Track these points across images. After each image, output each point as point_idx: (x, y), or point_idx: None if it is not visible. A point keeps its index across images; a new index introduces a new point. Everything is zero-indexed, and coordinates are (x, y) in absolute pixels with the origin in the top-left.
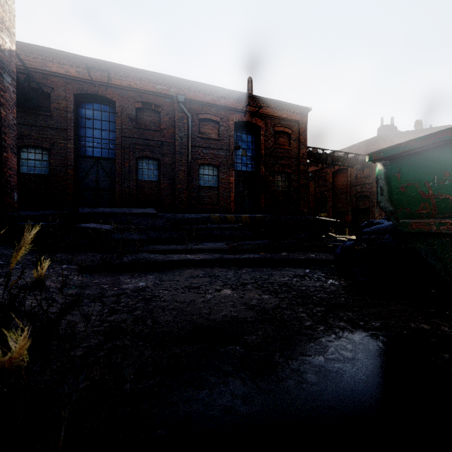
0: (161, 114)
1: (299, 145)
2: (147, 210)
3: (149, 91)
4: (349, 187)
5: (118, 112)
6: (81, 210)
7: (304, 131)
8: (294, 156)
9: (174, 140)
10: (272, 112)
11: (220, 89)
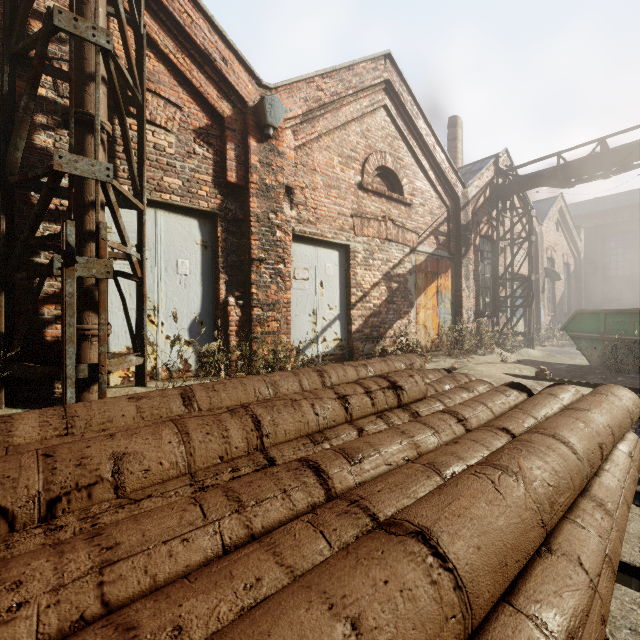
0: None
1: None
2: None
3: None
4: None
5: (639, 239)
6: None
7: None
8: None
9: None
10: None
11: None
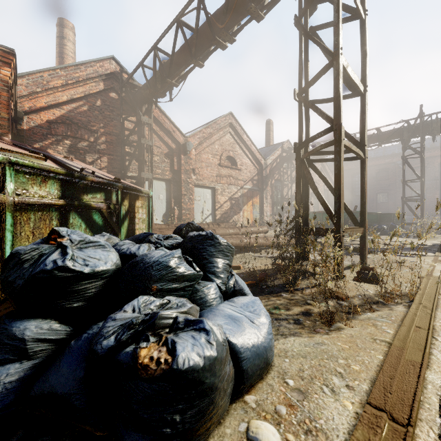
0: (388, 172)
1: None
2: None
3: (382, 164)
4: None
5: (368, 177)
6: None
7: None
8: None
9: (396, 182)
10: None
11: (425, 149)
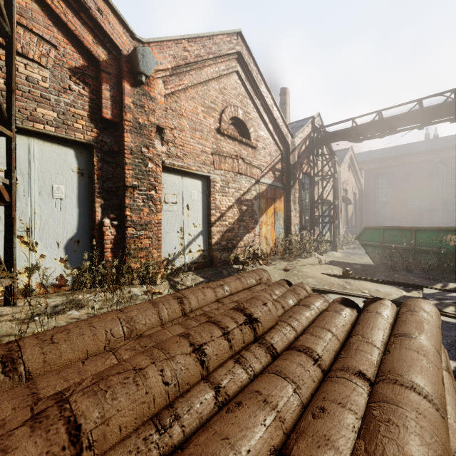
0: (422, 172)
1: None
2: None
3: (414, 162)
4: None
5: (395, 178)
6: None
7: None
8: None
9: (432, 185)
10: None
11: None
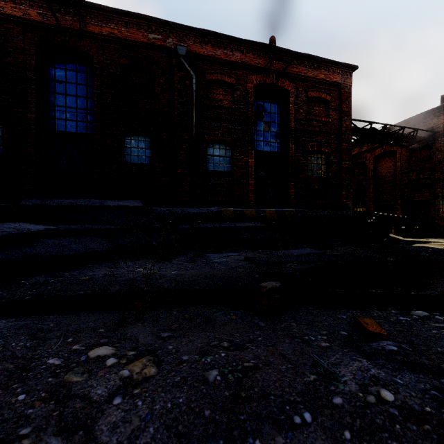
0: (155, 73)
1: (340, 116)
2: (129, 202)
3: (138, 42)
4: (398, 174)
5: (96, 70)
6: (24, 201)
7: (347, 96)
8: (334, 130)
9: (173, 108)
10: (305, 72)
11: (235, 39)
